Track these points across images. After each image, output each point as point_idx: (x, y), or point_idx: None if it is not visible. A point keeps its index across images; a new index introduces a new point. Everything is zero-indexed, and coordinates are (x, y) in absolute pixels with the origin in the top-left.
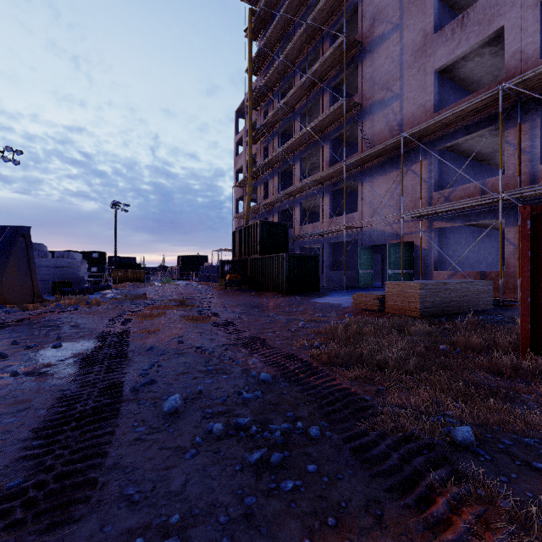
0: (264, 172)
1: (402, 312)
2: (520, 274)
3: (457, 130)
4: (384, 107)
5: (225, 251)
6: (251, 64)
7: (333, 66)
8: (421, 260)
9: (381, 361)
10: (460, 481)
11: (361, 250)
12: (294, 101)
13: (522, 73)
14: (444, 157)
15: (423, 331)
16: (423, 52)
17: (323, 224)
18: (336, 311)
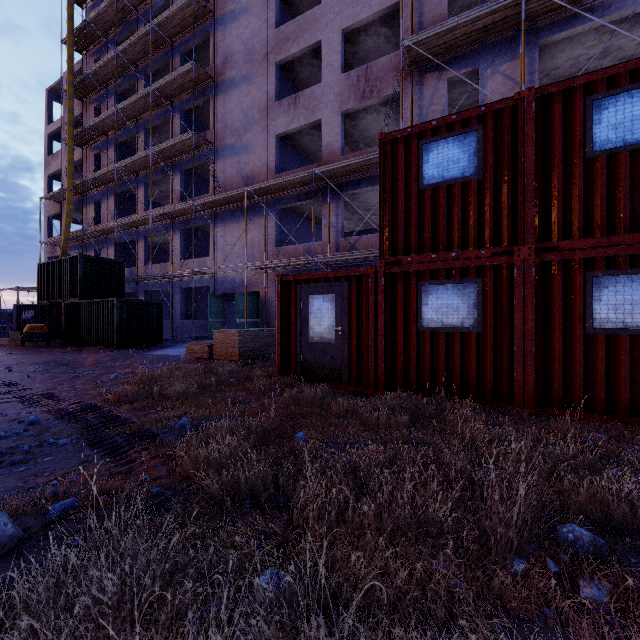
0: (95, 188)
1: (226, 358)
2: (277, 322)
3: (292, 196)
4: (236, 154)
5: (27, 290)
6: (71, 37)
7: (183, 89)
8: (265, 309)
9: (168, 394)
10: (158, 443)
11: (211, 298)
12: (136, 110)
13: (332, 162)
14: (286, 216)
15: (229, 371)
16: (268, 114)
17: (174, 266)
18: (169, 362)
